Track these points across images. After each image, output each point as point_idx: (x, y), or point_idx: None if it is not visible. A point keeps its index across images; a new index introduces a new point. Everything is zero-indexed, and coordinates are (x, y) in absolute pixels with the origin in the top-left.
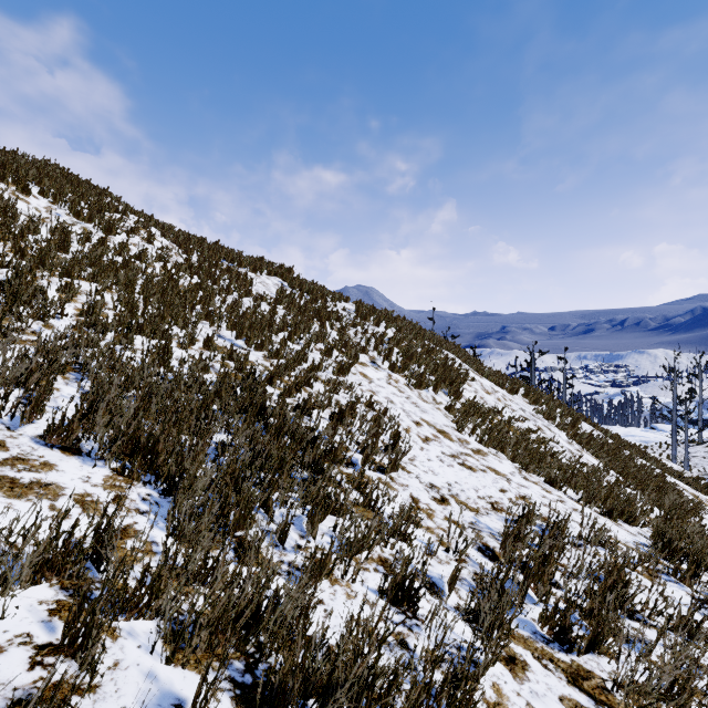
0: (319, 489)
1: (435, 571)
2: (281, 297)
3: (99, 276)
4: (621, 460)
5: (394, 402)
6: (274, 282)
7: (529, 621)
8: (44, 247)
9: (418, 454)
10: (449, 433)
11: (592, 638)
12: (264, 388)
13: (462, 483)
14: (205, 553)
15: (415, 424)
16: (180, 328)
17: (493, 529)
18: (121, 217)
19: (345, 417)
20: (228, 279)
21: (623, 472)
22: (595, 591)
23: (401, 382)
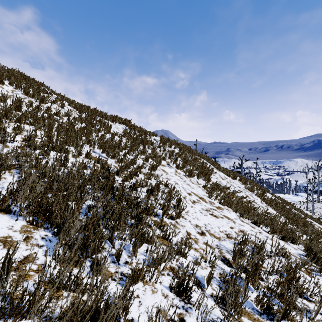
0: (139, 230)
1: (199, 273)
2: (124, 133)
3: (34, 122)
4: (285, 211)
5: (178, 183)
6: (122, 127)
7: (249, 301)
8: (7, 108)
9: (190, 209)
10: (205, 198)
11: (284, 312)
12: (114, 177)
13: (212, 224)
14: (69, 273)
15: (188, 194)
16: (74, 147)
17: (228, 248)
18: (48, 95)
19: (154, 191)
20: (99, 125)
21: (287, 217)
22: (282, 282)
23: (181, 174)
